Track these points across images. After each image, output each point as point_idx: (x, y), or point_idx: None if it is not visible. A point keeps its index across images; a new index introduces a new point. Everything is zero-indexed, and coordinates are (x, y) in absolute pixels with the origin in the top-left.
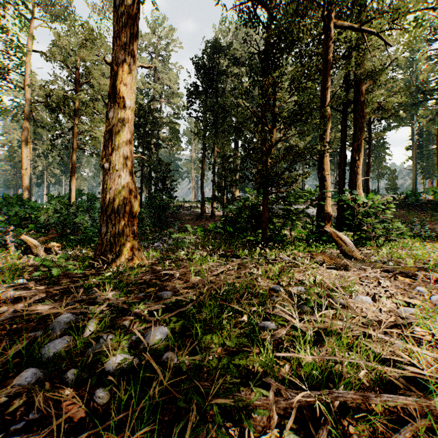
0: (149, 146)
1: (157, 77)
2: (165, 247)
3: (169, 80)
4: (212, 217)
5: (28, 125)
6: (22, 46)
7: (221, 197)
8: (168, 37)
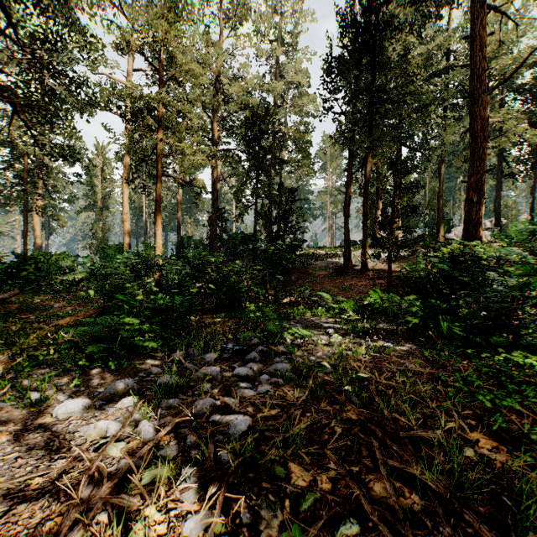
0: (265, 167)
1: (279, 74)
2: (261, 390)
3: (295, 72)
4: (363, 273)
5: (129, 161)
6: (96, 42)
7: (386, 238)
8: (293, 14)
